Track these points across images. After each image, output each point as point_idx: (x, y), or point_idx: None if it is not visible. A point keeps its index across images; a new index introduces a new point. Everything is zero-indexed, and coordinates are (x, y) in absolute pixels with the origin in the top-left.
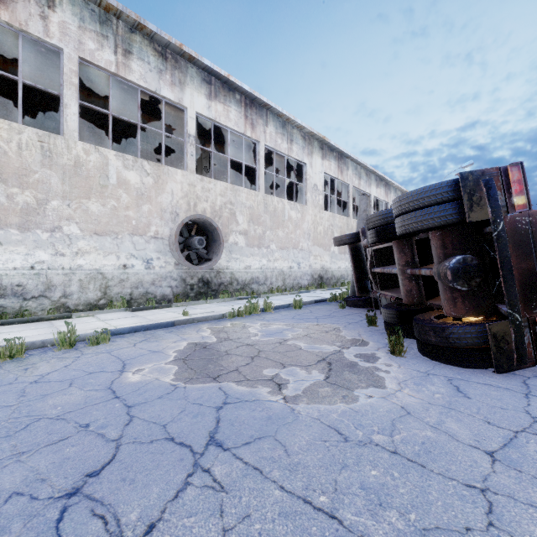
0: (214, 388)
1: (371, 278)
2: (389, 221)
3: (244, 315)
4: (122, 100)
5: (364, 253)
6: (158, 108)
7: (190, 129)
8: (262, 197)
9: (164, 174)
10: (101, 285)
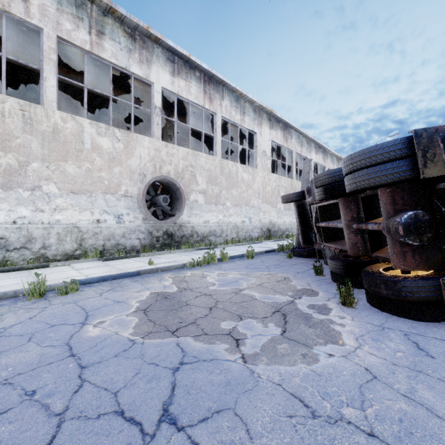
0: (171, 345)
1: (316, 231)
2: (337, 180)
3: (203, 264)
4: (98, 77)
5: (309, 210)
6: (129, 85)
7: (156, 101)
8: (218, 161)
9: (133, 141)
10: (76, 238)
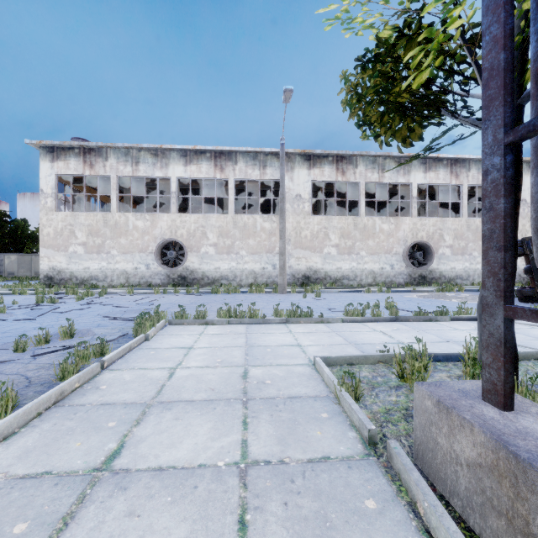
0: (429, 299)
1: None
2: None
3: (445, 292)
4: None
5: None
6: None
7: (414, 194)
8: (464, 221)
9: (399, 222)
10: (373, 276)
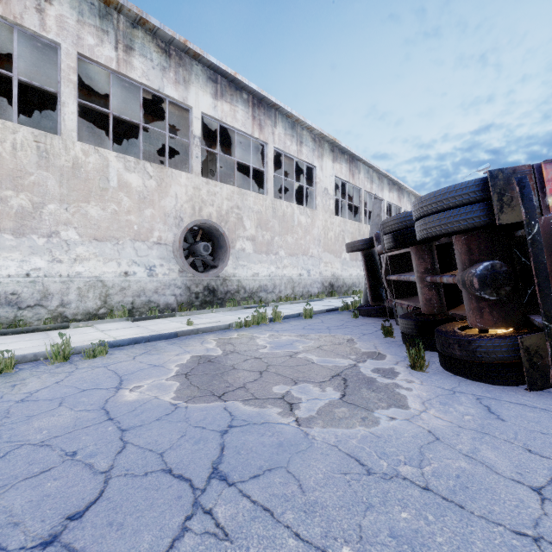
0: (218, 409)
1: (386, 286)
2: (408, 225)
3: (252, 325)
4: (125, 100)
5: (378, 260)
6: (161, 109)
7: (195, 130)
8: (270, 201)
9: (167, 177)
10: (100, 294)
